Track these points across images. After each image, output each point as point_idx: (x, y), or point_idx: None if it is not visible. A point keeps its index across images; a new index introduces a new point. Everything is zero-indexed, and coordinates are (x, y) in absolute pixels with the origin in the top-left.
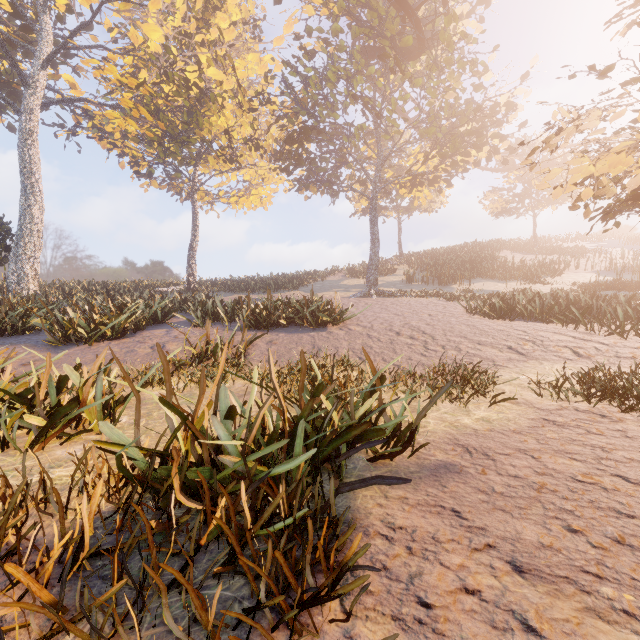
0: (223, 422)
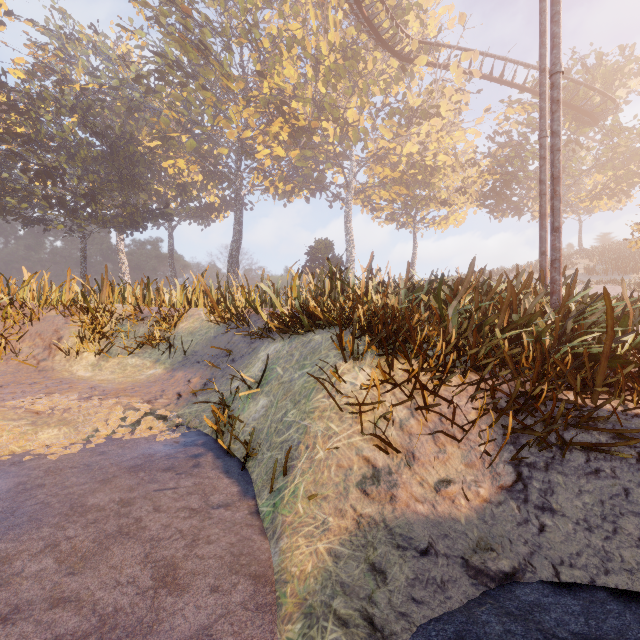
0: None
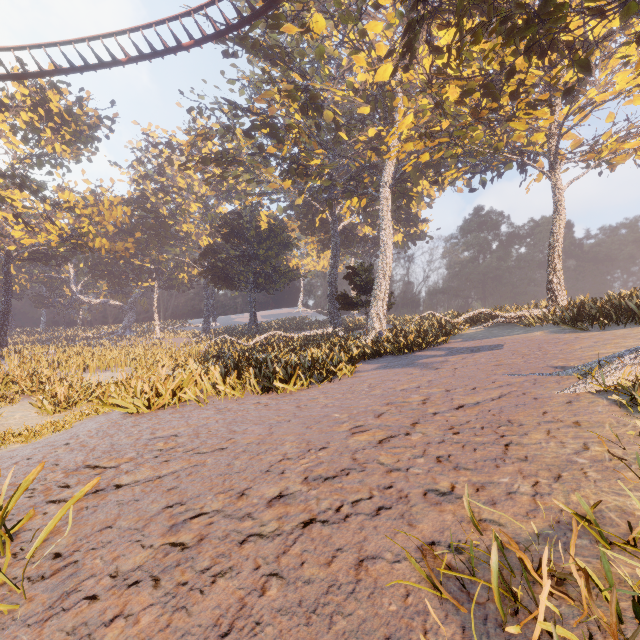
0: None
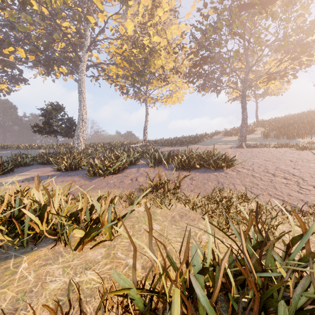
0: (196, 276)
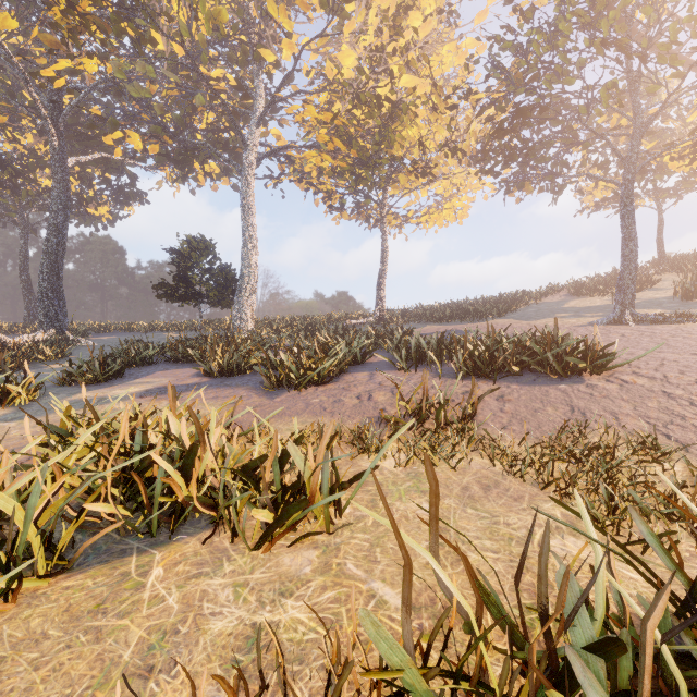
0: (579, 653)
